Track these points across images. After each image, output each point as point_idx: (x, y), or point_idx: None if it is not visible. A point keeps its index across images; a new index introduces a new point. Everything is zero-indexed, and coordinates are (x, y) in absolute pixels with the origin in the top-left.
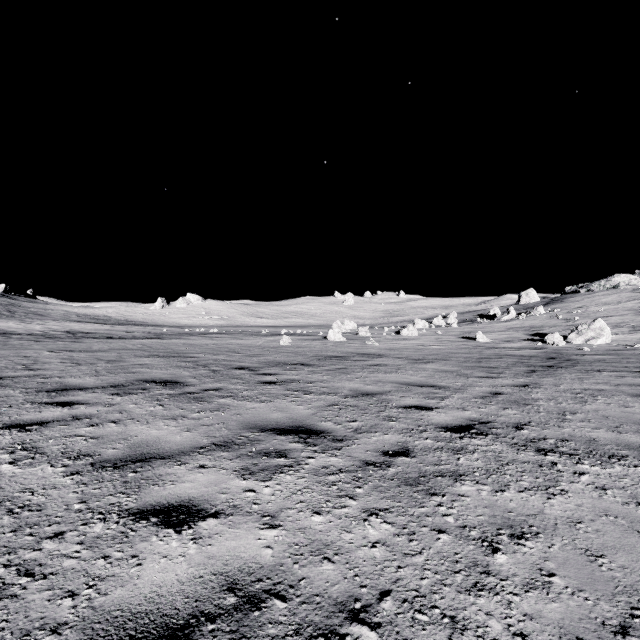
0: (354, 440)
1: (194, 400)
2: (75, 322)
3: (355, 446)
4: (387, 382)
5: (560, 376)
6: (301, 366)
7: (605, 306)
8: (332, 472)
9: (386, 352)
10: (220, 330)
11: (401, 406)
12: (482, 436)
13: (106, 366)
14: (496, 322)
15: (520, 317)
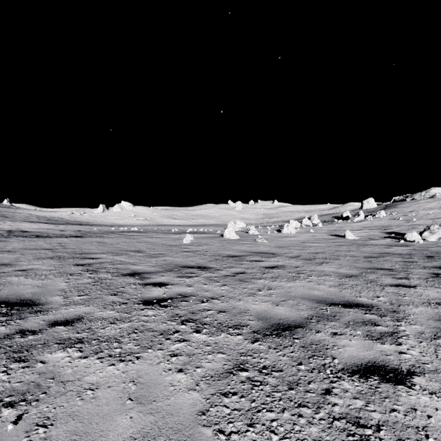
0: None
1: (8, 357)
2: (28, 222)
3: None
4: (298, 297)
5: None
6: (198, 270)
7: (431, 210)
8: None
9: (277, 250)
10: (140, 229)
11: (351, 368)
12: None
13: None
14: (351, 222)
15: (369, 218)
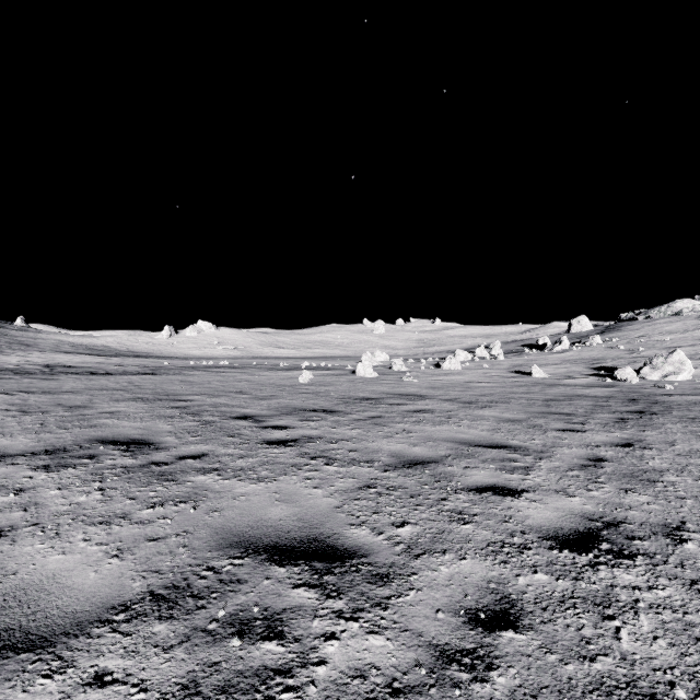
0: (409, 577)
1: (157, 478)
2: (64, 353)
3: (413, 595)
4: (439, 440)
5: (664, 428)
6: (323, 414)
7: (670, 335)
8: (375, 695)
9: (428, 392)
10: (231, 363)
11: (470, 487)
12: (627, 560)
13: (62, 416)
14: (548, 353)
15: (575, 347)
